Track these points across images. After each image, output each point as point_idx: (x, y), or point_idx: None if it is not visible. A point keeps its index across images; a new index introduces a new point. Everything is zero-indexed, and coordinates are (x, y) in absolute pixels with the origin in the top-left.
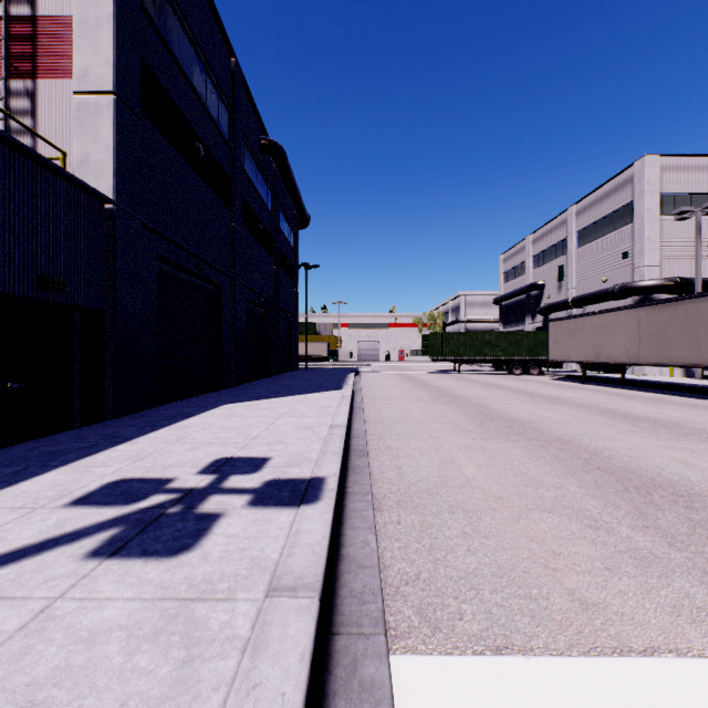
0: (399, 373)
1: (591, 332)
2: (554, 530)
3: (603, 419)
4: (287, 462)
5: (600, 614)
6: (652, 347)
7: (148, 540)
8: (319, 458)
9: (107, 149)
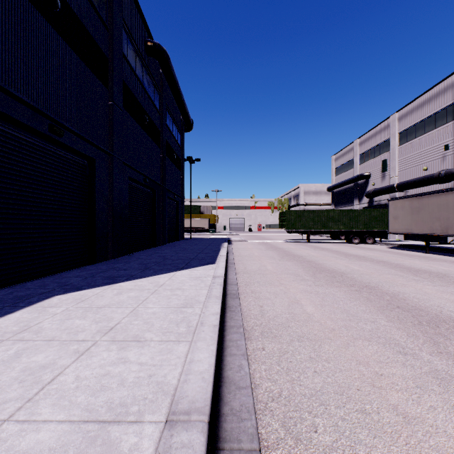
0: (262, 242)
1: (437, 208)
2: None
3: None
4: None
5: None
6: None
7: None
8: None
9: None
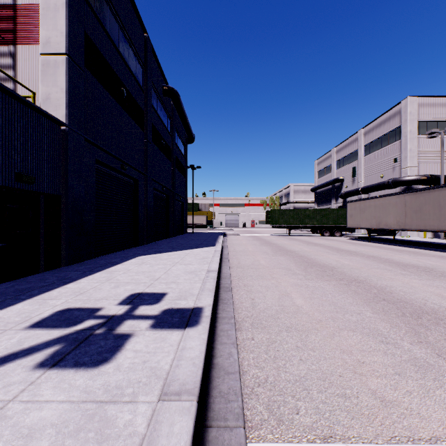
0: (252, 235)
1: (374, 209)
2: (358, 344)
3: (384, 266)
4: (178, 296)
5: (395, 409)
6: (413, 219)
7: (80, 354)
8: (199, 293)
9: (62, 91)
